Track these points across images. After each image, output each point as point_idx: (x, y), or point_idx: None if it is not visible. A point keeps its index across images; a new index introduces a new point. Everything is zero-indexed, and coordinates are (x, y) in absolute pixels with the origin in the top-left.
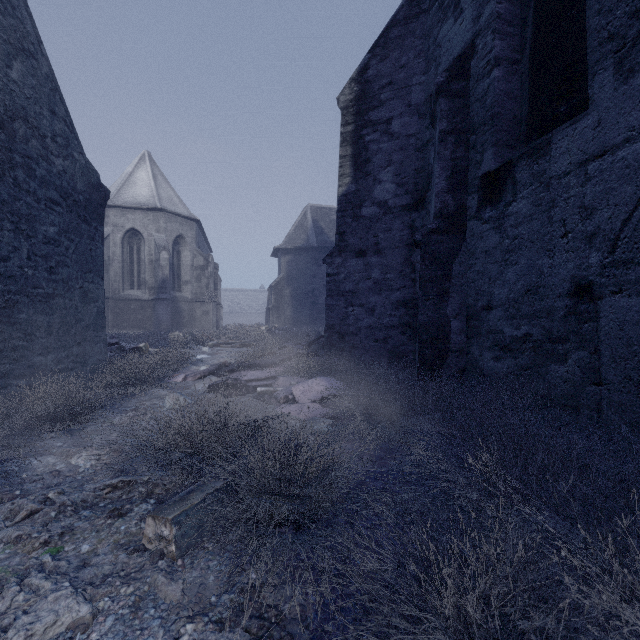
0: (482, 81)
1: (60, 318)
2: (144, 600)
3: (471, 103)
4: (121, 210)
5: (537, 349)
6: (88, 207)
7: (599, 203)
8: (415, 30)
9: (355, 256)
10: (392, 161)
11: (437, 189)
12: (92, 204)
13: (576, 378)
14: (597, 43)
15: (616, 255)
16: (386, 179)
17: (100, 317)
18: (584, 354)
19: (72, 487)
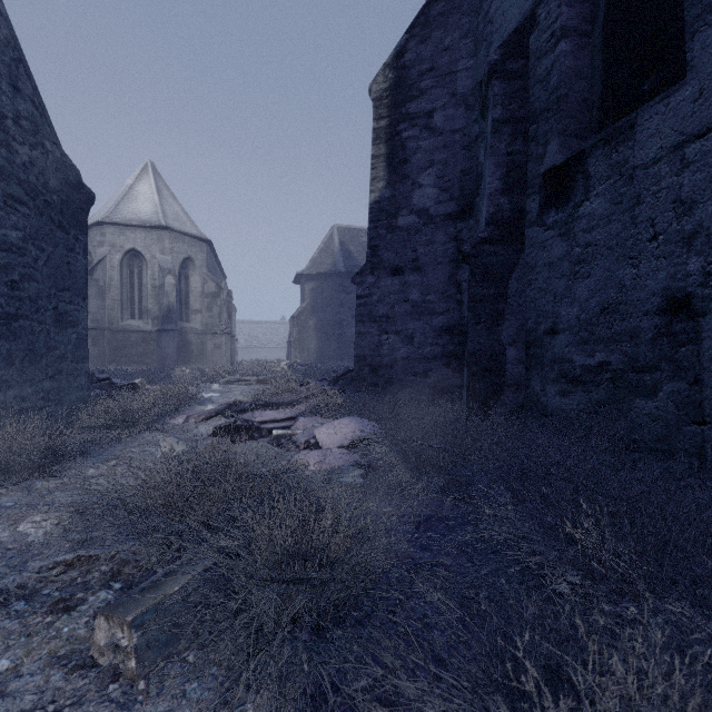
0: (545, 58)
1: (25, 345)
2: None
3: (531, 86)
4: (119, 228)
5: (617, 380)
6: (65, 211)
7: (701, 194)
8: (461, 5)
9: (390, 274)
10: (434, 161)
11: (490, 190)
12: (70, 207)
13: (669, 416)
14: None
15: None
16: (427, 183)
17: (81, 345)
18: (680, 385)
19: (10, 566)
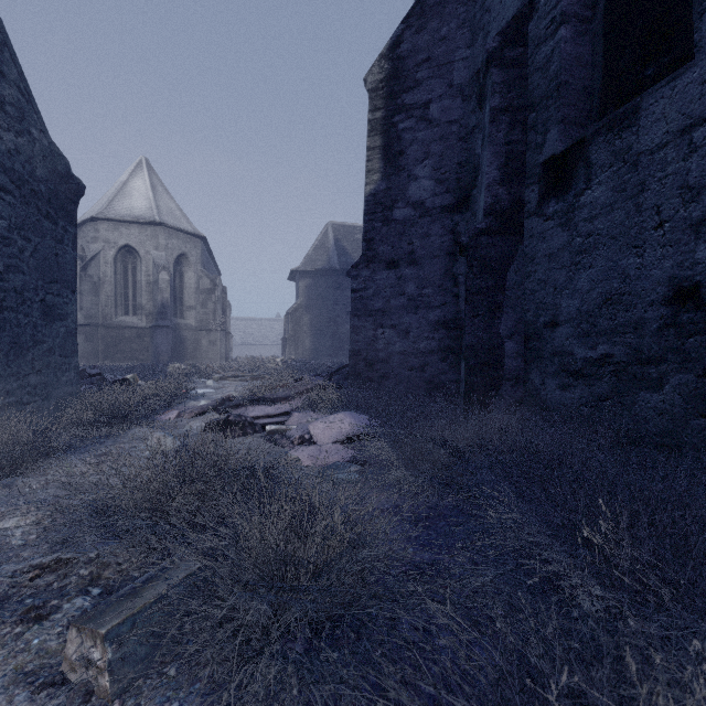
0: (544, 45)
1: (10, 338)
2: None
3: (530, 74)
4: (113, 224)
5: (620, 373)
6: (53, 201)
7: None
8: None
9: (386, 268)
10: (430, 153)
11: (488, 180)
12: (59, 198)
13: (676, 409)
14: None
15: None
16: (423, 175)
17: (70, 339)
18: (688, 378)
19: None
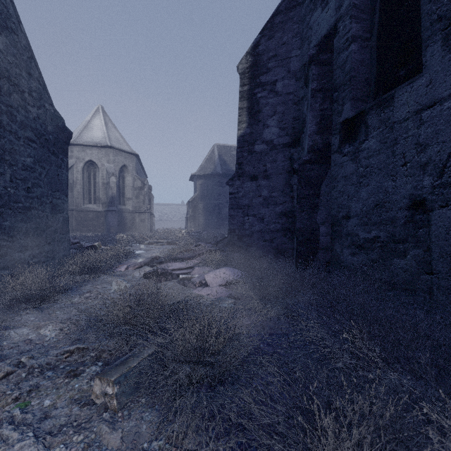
0: (342, 53)
1: (35, 225)
2: (91, 446)
3: (334, 69)
4: (82, 147)
5: (383, 247)
6: (56, 144)
7: (430, 141)
8: (293, 17)
9: (250, 180)
10: (276, 111)
11: (310, 131)
12: (59, 142)
13: (413, 269)
14: (429, 23)
15: (443, 179)
16: (272, 124)
17: (65, 224)
18: (419, 251)
19: (40, 352)
